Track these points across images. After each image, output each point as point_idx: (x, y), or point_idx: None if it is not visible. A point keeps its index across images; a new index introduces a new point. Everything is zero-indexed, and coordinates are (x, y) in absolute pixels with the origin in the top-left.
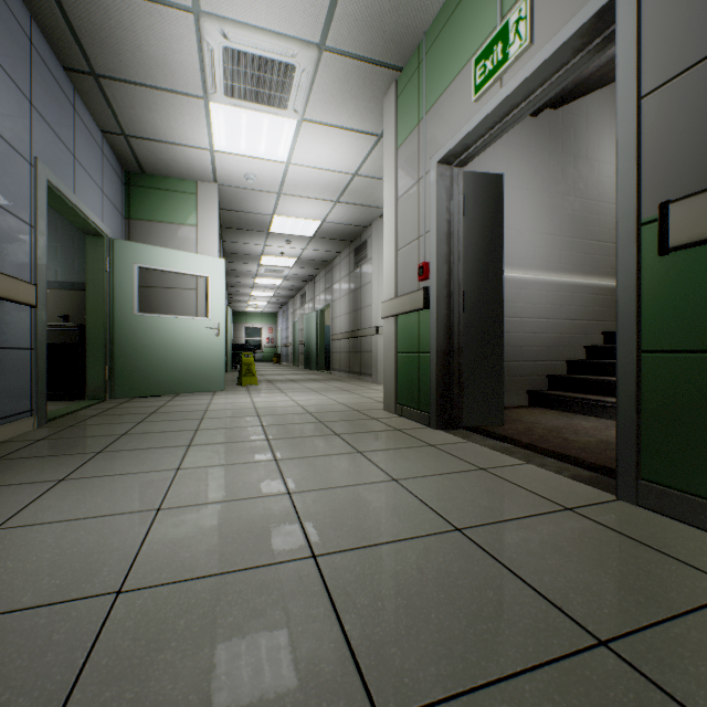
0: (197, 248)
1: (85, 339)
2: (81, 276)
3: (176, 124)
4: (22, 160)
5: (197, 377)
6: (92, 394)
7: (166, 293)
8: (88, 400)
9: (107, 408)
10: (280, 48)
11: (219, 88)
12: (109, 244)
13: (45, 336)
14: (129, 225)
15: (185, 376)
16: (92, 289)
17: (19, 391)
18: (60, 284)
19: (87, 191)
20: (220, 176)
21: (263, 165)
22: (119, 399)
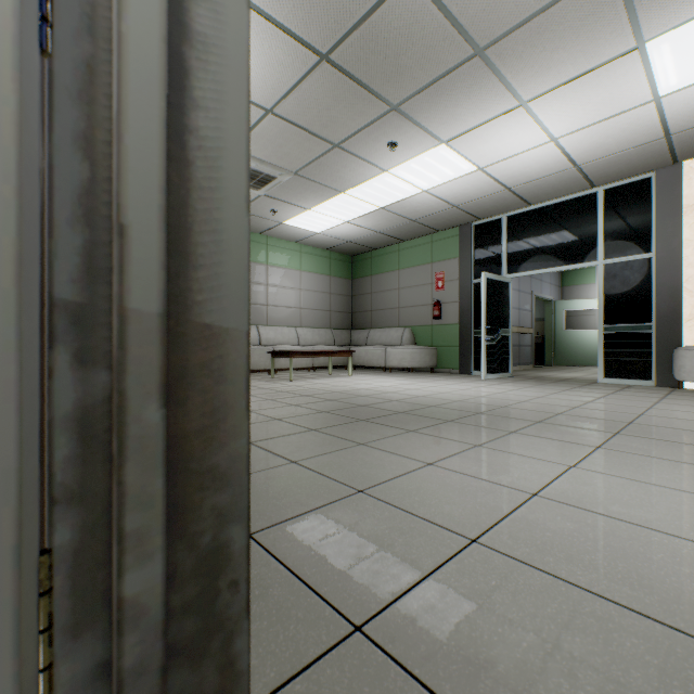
0: (595, 294)
1: (544, 341)
2: (542, 315)
3: None
4: (528, 295)
5: (593, 358)
6: (546, 363)
7: (579, 318)
8: (545, 365)
9: (551, 367)
10: None
11: None
12: (553, 303)
13: (533, 342)
14: (562, 290)
15: (586, 357)
16: (546, 322)
17: (528, 357)
18: (534, 319)
19: (545, 288)
20: None
21: None
22: (557, 366)
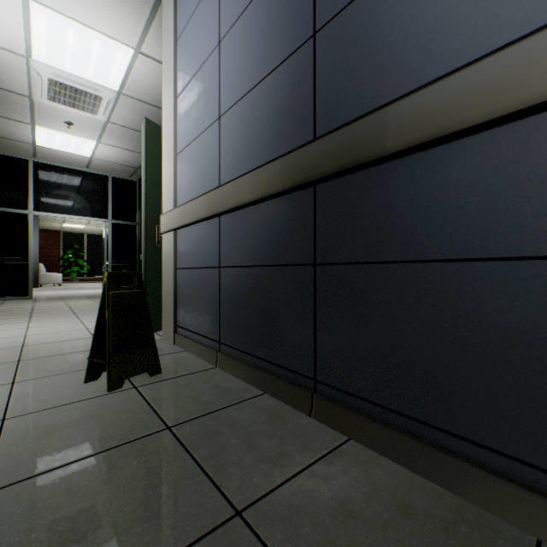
0: None
1: None
2: None
3: (158, 84)
4: None
5: None
6: None
7: None
8: None
9: None
10: (62, 108)
11: (106, 102)
12: None
13: None
14: None
15: None
16: None
17: None
18: None
19: None
20: (149, 4)
21: (70, 6)
22: None
